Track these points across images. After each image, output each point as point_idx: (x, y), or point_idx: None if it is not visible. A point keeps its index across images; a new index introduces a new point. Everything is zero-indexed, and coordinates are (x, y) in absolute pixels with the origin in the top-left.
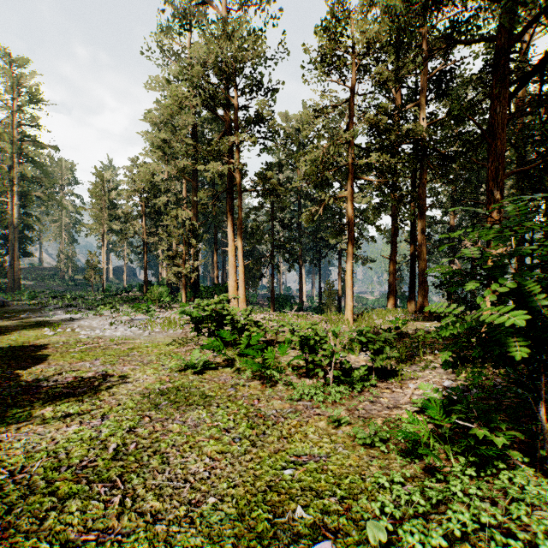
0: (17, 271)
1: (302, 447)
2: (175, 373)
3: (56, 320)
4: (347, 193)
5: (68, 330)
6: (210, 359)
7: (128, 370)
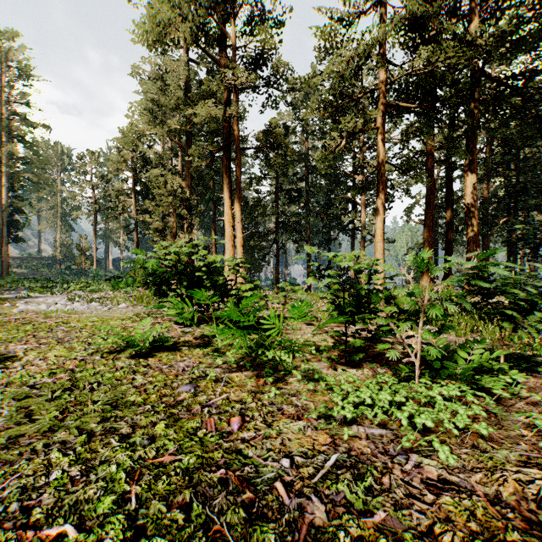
0: (6, 256)
1: None
2: (97, 356)
3: (10, 297)
4: (377, 124)
5: (6, 305)
6: (174, 336)
7: (21, 350)
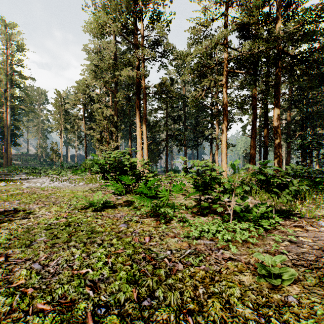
0: (9, 154)
1: None
2: (76, 211)
3: (17, 179)
4: (222, 82)
5: (17, 183)
6: (112, 200)
7: (37, 208)
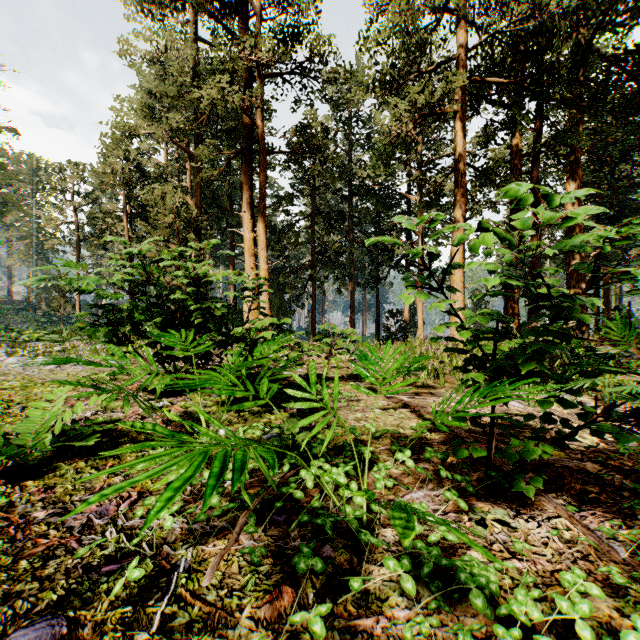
0: None
1: None
2: None
3: None
4: (455, 105)
5: None
6: (127, 416)
7: None
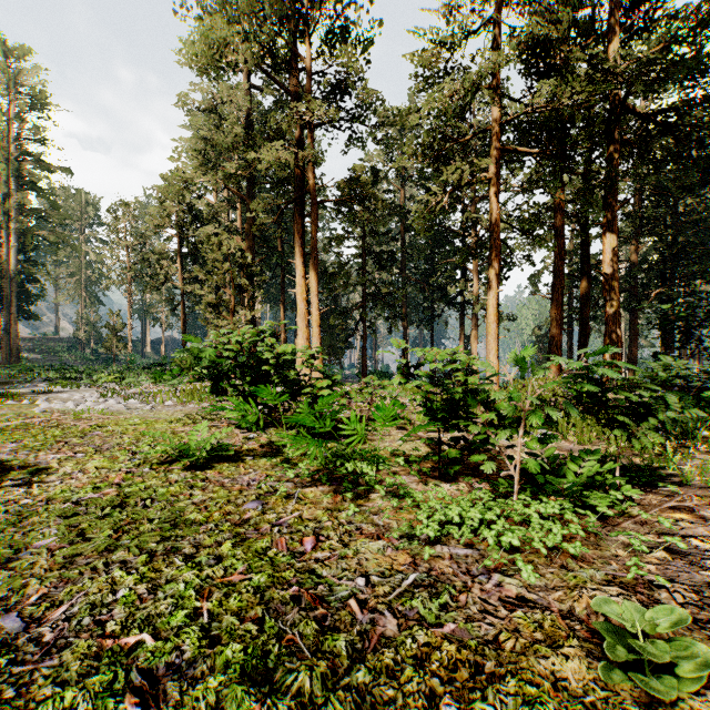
0: (15, 337)
1: None
2: (146, 468)
3: (26, 392)
4: (489, 174)
5: (24, 403)
6: (235, 443)
7: (55, 461)
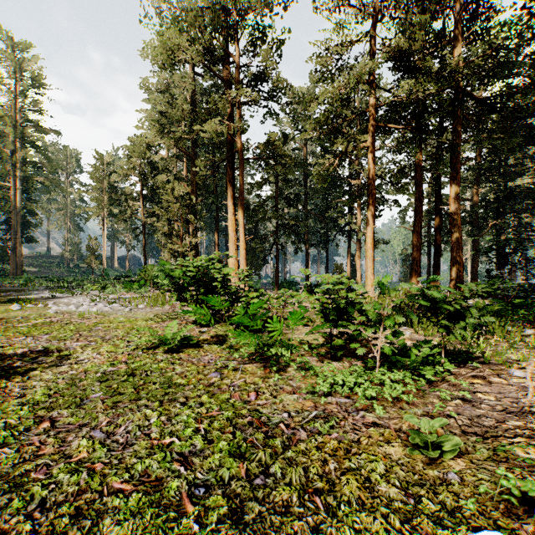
0: (19, 256)
1: (374, 534)
2: (140, 351)
3: (36, 298)
4: (367, 144)
5: (39, 306)
6: (194, 335)
7: (78, 347)
